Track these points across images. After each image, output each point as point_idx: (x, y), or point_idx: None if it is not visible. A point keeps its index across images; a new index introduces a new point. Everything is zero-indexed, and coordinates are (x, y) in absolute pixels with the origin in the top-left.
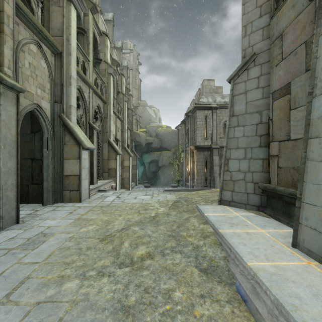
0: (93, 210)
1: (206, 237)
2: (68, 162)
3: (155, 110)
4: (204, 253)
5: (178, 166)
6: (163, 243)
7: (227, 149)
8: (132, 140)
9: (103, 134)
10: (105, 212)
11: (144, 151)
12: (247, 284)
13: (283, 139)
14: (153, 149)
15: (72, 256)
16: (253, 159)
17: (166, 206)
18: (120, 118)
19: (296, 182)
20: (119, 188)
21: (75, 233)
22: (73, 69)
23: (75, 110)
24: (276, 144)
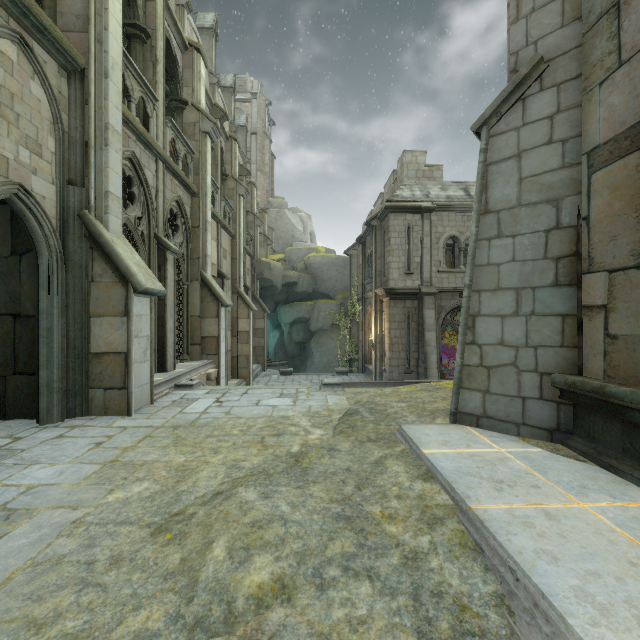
0: (154, 437)
1: (435, 522)
2: (100, 323)
3: (302, 217)
4: (437, 581)
5: (351, 331)
6: (321, 542)
7: (472, 292)
8: (254, 276)
9: (191, 263)
10: (183, 441)
11: (280, 300)
12: None
13: (621, 265)
14: (299, 295)
15: (59, 593)
16: (537, 316)
17: (326, 425)
18: (229, 230)
19: None
20: (228, 377)
21: (92, 508)
22: (113, 109)
23: (119, 205)
24: (601, 279)
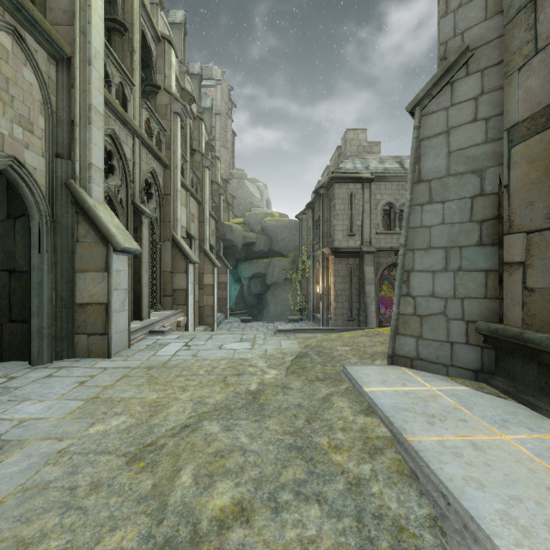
0: (130, 376)
1: (375, 452)
2: (84, 278)
3: (260, 186)
4: (377, 505)
5: (301, 285)
6: (276, 470)
7: (407, 251)
8: (218, 237)
9: (163, 225)
10: (156, 380)
11: (240, 258)
12: None
13: (537, 227)
14: (257, 254)
15: (45, 515)
16: (464, 272)
17: (280, 366)
18: (196, 197)
19: None
20: (195, 324)
21: (76, 439)
22: (95, 92)
23: (101, 175)
24: (519, 239)
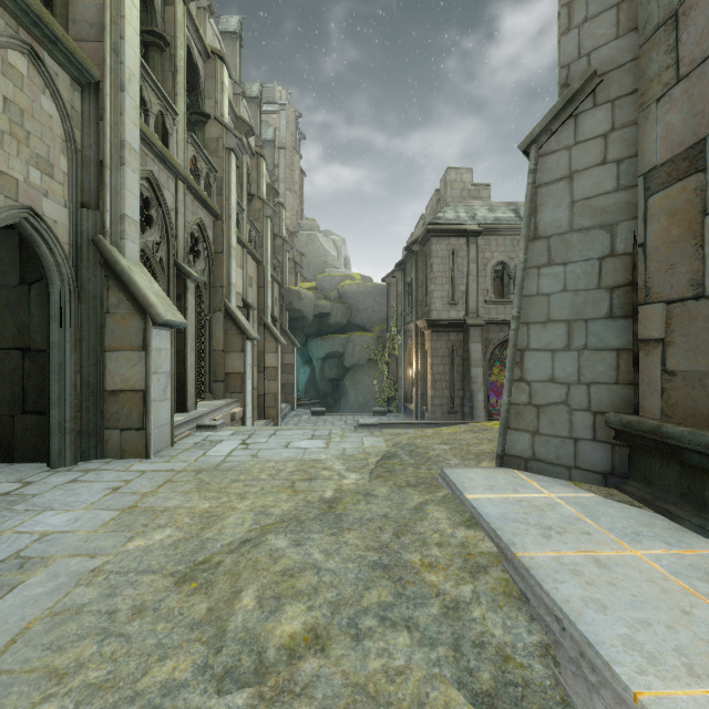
0: (175, 481)
1: (478, 570)
2: (115, 358)
3: (336, 240)
4: (479, 631)
5: (389, 367)
6: (357, 591)
7: (520, 325)
8: (283, 306)
9: (214, 292)
10: (207, 486)
11: (311, 333)
12: None
13: (679, 296)
14: (332, 327)
15: (80, 643)
16: (590, 351)
17: (362, 469)
18: (255, 256)
19: None
20: (254, 417)
21: (112, 556)
22: (129, 125)
23: (137, 229)
24: (658, 310)
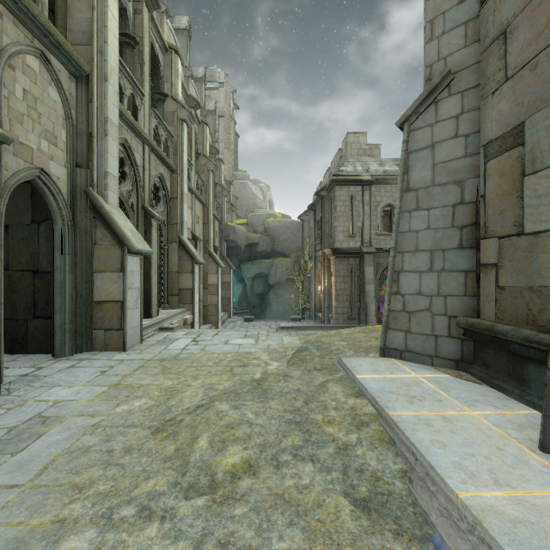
0: (146, 367)
1: (362, 425)
2: (101, 278)
3: (262, 187)
4: (360, 463)
5: (303, 285)
6: (277, 438)
7: (397, 253)
8: (222, 238)
9: (171, 227)
10: (169, 370)
11: (243, 258)
12: (460, 542)
13: (507, 233)
14: (260, 254)
15: (90, 469)
16: (446, 272)
17: (282, 359)
18: (201, 200)
19: (536, 317)
20: (200, 323)
21: (106, 416)
22: (111, 106)
23: (116, 183)
24: (493, 243)
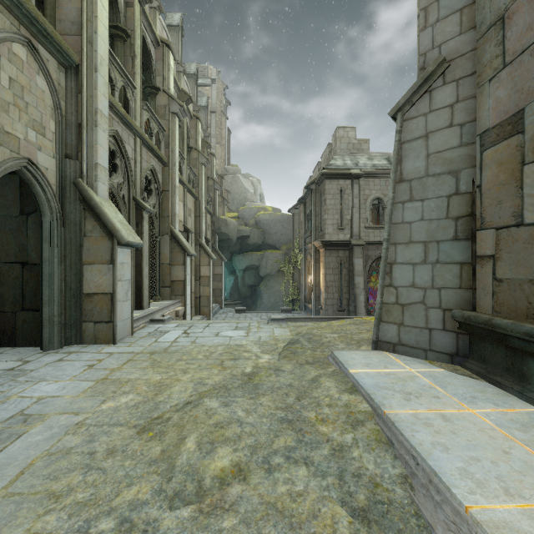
0: (135, 360)
1: (357, 424)
2: (91, 270)
3: (253, 181)
4: (357, 466)
5: (294, 276)
6: (269, 438)
7: (390, 245)
8: (214, 231)
9: (162, 220)
10: (158, 364)
11: (234, 251)
12: None
13: (505, 224)
14: (251, 246)
15: (70, 474)
16: (441, 264)
17: (273, 351)
18: (193, 193)
19: None
20: (192, 314)
21: (90, 414)
22: (101, 97)
23: (106, 174)
24: (490, 234)
